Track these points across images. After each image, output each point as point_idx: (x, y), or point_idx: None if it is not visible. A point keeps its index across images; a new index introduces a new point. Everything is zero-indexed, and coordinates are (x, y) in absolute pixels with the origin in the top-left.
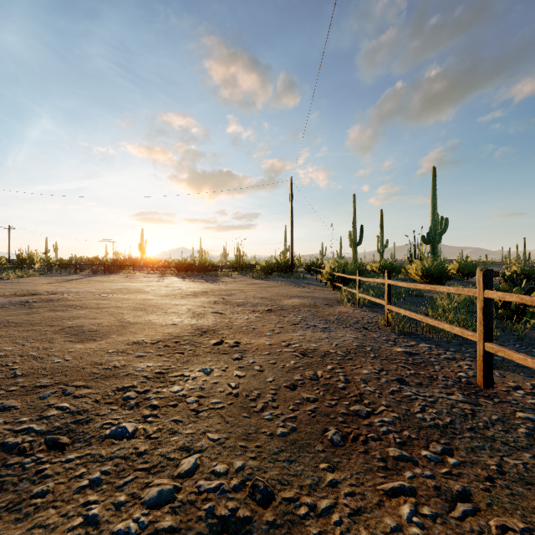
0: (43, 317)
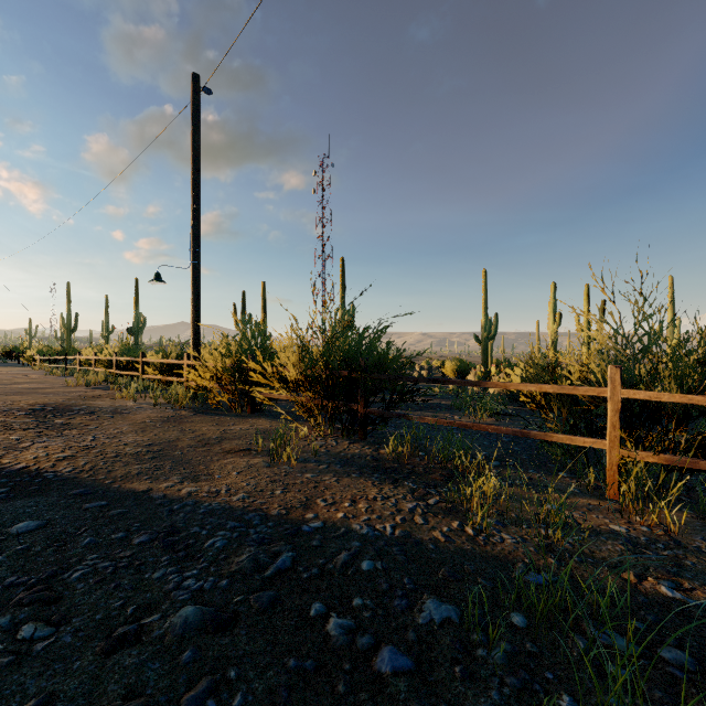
0: None
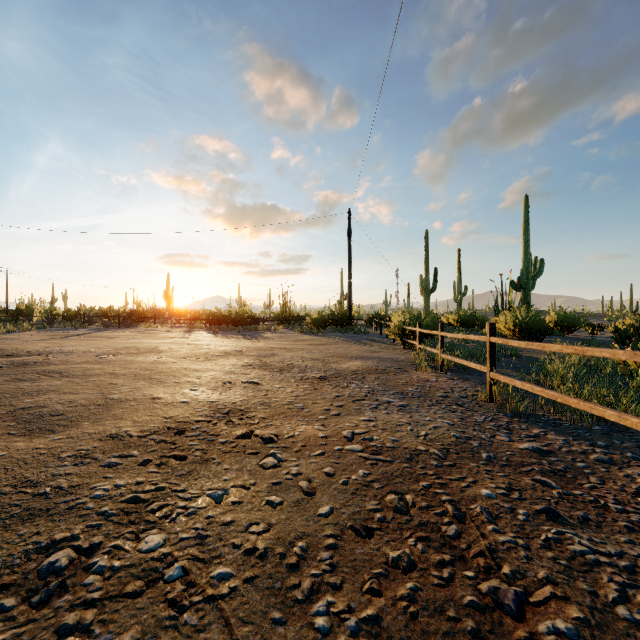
0: None
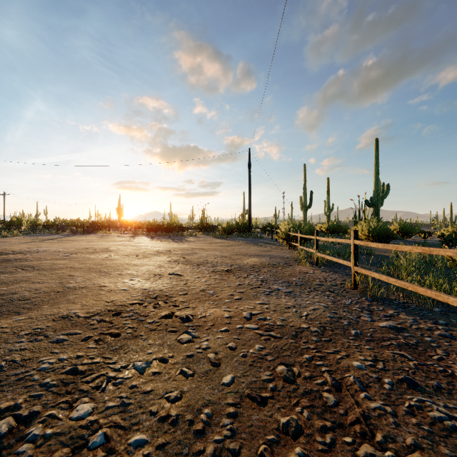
0: None
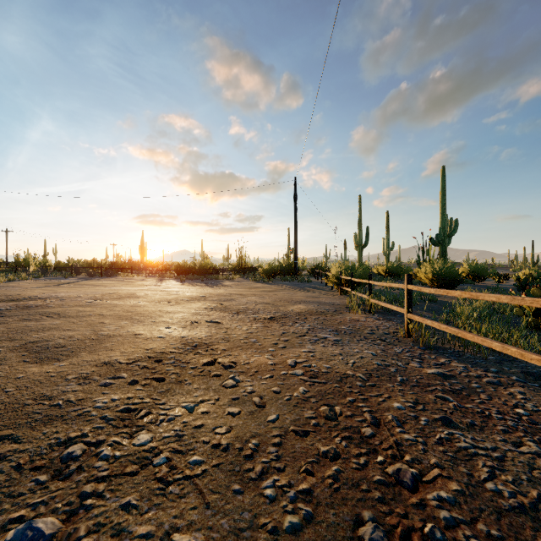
0: (7, 328)
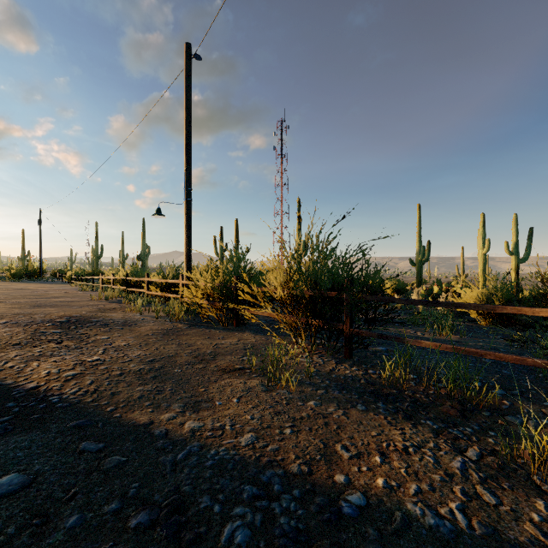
0: None
